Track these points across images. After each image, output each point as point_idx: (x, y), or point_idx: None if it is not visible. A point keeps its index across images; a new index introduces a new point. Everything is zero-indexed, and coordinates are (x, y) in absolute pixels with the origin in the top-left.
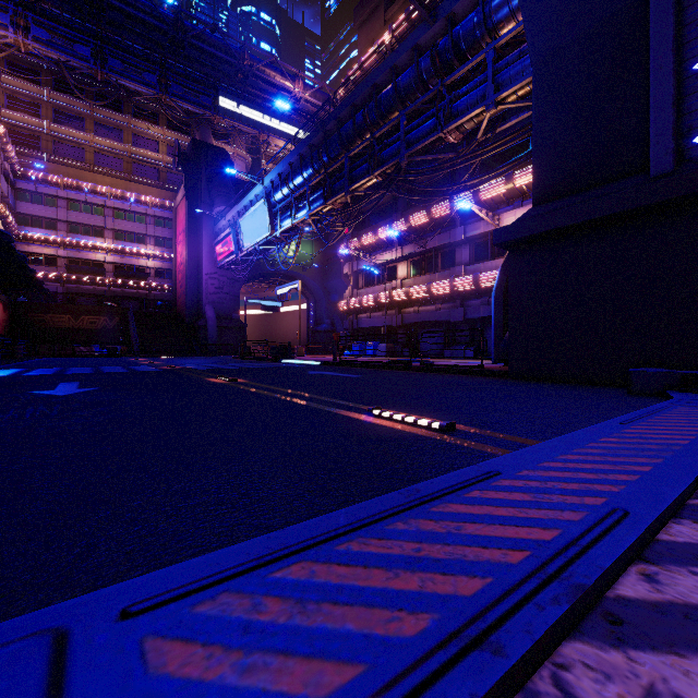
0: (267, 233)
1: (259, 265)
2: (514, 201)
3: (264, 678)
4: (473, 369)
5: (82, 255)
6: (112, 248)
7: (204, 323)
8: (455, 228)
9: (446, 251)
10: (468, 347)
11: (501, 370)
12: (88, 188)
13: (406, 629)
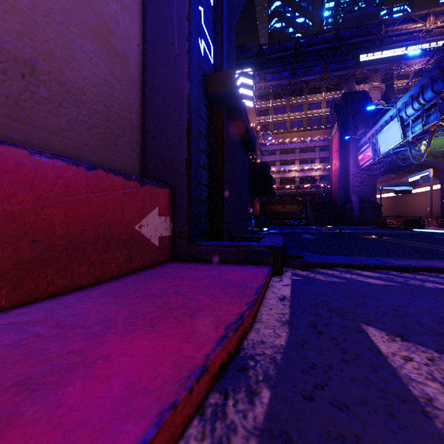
0: (400, 141)
1: (391, 162)
2: None
3: (407, 263)
4: None
5: (285, 175)
6: (298, 169)
7: (350, 205)
8: None
9: None
10: None
11: None
12: (288, 141)
13: (436, 265)
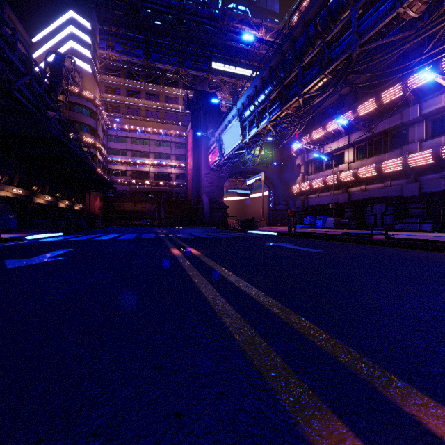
0: (239, 141)
1: (236, 166)
2: None
3: None
4: None
5: (138, 169)
6: (153, 163)
7: (201, 206)
8: (408, 108)
9: (396, 132)
10: (424, 220)
11: None
12: (141, 130)
13: None
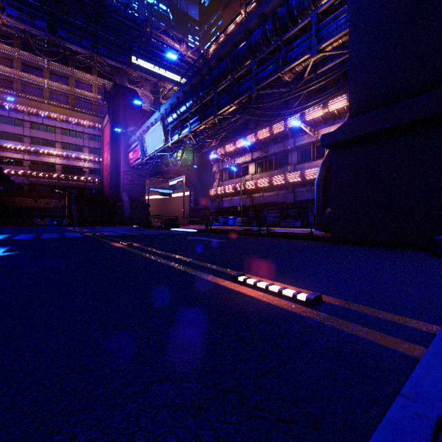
0: (162, 144)
1: (157, 166)
2: (328, 121)
3: None
4: (305, 235)
5: (40, 159)
6: (61, 154)
7: (121, 204)
8: (288, 140)
9: (282, 155)
10: (297, 220)
11: (325, 236)
12: (44, 114)
13: None
